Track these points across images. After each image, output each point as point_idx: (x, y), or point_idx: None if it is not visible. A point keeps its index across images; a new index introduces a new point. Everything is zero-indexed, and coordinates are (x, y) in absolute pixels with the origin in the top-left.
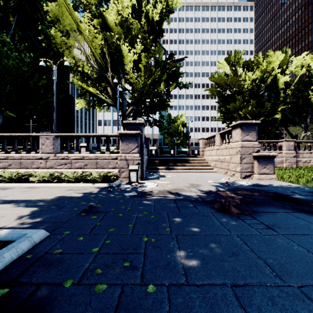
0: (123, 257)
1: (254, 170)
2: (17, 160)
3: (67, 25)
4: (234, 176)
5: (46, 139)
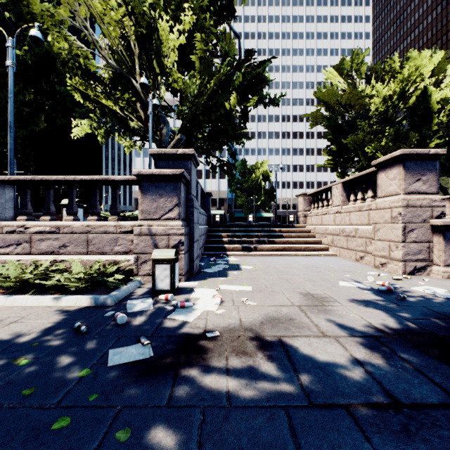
0: None
1: (432, 256)
2: None
3: None
4: (384, 267)
5: None
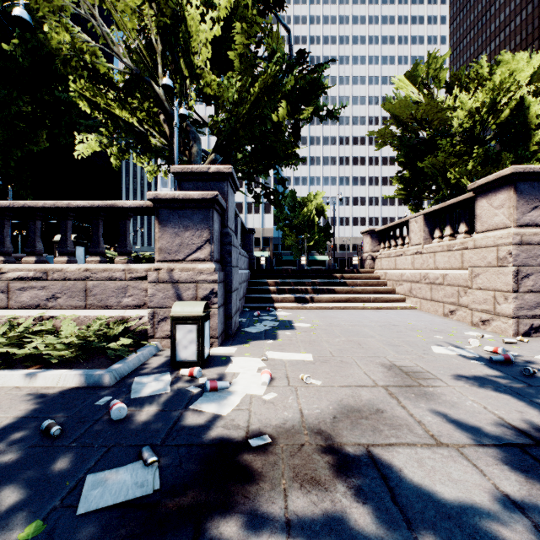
0: None
1: None
2: None
3: None
4: (486, 326)
5: None
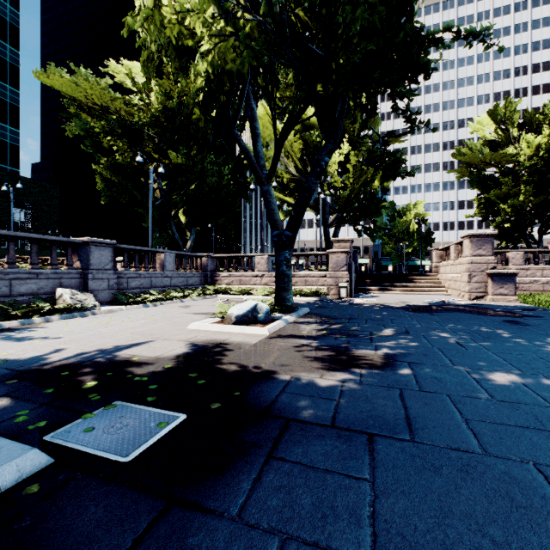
0: (349, 315)
1: (488, 290)
2: (238, 278)
3: (266, 134)
4: (463, 297)
5: (261, 258)
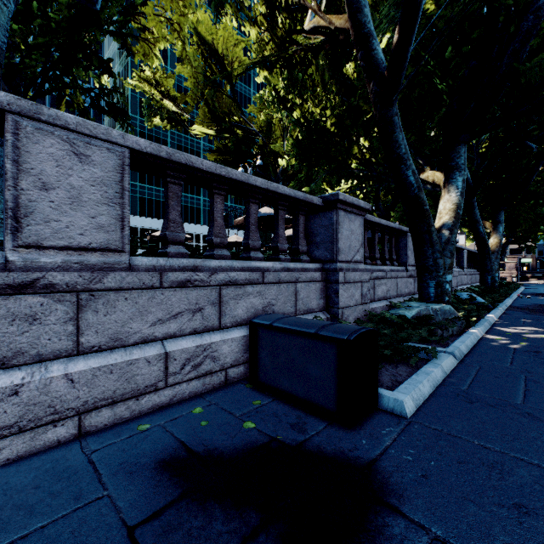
0: None
1: None
2: None
3: None
4: None
5: None
